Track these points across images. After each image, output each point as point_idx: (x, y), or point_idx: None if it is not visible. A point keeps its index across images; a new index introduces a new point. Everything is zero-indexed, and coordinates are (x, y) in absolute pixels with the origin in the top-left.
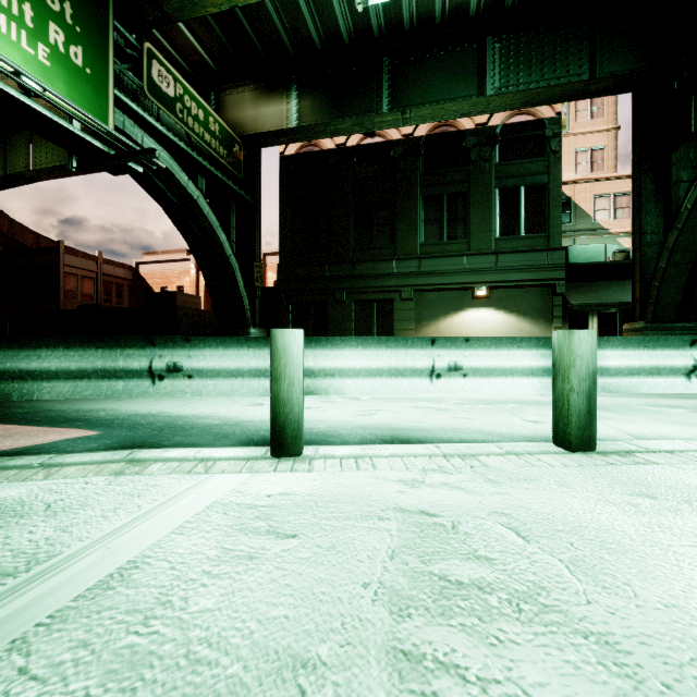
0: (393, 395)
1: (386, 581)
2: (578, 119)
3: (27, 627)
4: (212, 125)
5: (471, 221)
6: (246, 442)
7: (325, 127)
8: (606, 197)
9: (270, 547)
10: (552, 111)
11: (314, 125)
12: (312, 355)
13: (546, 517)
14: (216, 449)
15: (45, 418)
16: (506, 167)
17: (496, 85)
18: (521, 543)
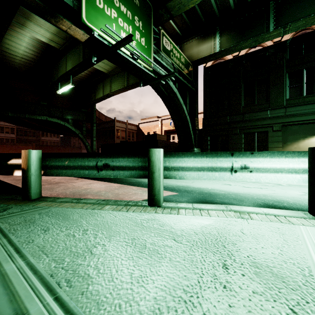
0: (301, 184)
1: None
2: None
3: None
4: (182, 59)
5: None
6: (259, 205)
7: (234, 47)
8: None
9: None
10: None
11: (229, 48)
12: None
13: None
14: (267, 209)
15: (146, 185)
16: None
17: None
18: None
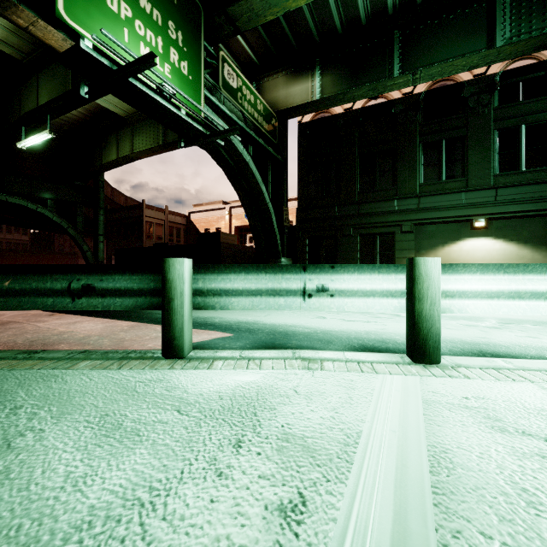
0: None
1: None
2: None
3: (429, 494)
4: (259, 106)
5: (469, 161)
6: (353, 348)
7: (343, 96)
8: None
9: (543, 447)
10: None
11: (334, 95)
12: None
13: None
14: (354, 353)
15: None
16: (506, 109)
17: (506, 36)
18: None
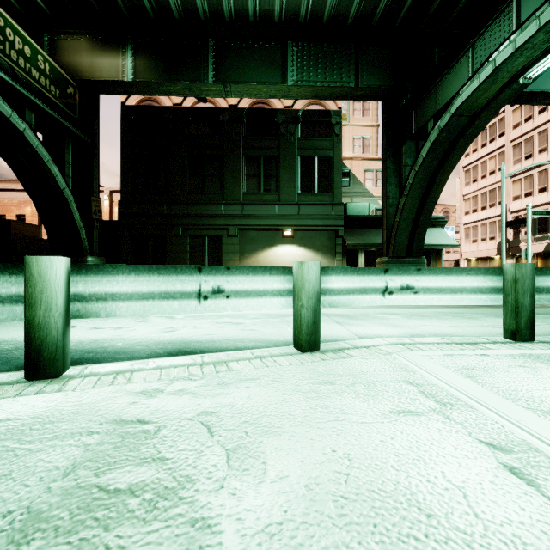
0: (206, 313)
1: (37, 504)
2: (355, 115)
3: None
4: (42, 64)
5: (281, 179)
6: None
7: (158, 86)
8: (371, 171)
9: None
10: (336, 106)
11: (148, 82)
12: (83, 281)
13: (244, 411)
14: None
15: None
16: (306, 141)
17: (294, 78)
18: (205, 439)
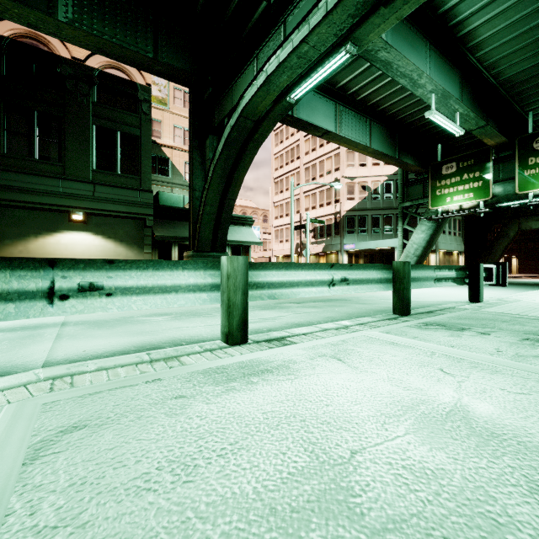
0: None
1: None
2: (176, 103)
3: None
4: None
5: (67, 147)
6: None
7: None
8: None
9: None
10: (144, 80)
11: None
12: None
13: None
14: None
15: None
16: (104, 109)
17: (69, 15)
18: None
